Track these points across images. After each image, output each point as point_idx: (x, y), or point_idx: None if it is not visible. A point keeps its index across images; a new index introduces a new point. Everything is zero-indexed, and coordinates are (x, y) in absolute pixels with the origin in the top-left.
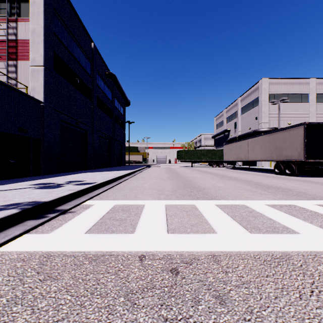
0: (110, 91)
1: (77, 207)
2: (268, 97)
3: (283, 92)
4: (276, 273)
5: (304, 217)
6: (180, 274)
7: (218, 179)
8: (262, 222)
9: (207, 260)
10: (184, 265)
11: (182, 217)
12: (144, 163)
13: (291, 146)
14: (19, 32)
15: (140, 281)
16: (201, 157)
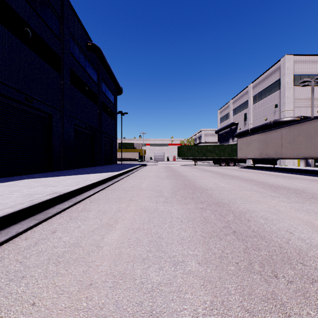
0: (94, 70)
1: None
2: (293, 79)
3: (312, 73)
4: None
5: None
6: None
7: (281, 198)
8: None
9: None
10: None
11: None
12: (140, 160)
13: None
14: None
15: None
16: (206, 154)
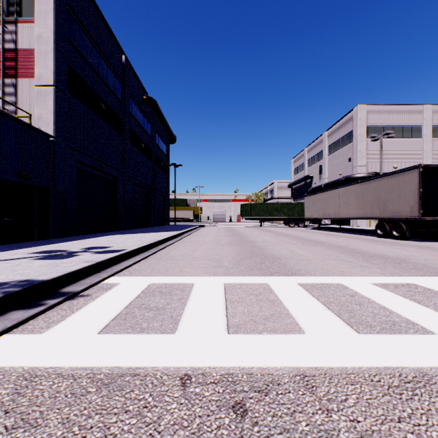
0: (148, 123)
1: (93, 288)
2: (366, 131)
3: (387, 124)
4: (414, 414)
5: (435, 304)
6: (249, 415)
7: (298, 245)
8: (372, 313)
9: (294, 385)
10: (255, 395)
11: (250, 304)
12: (196, 221)
13: (401, 198)
14: (20, 38)
15: (179, 430)
16: (273, 213)
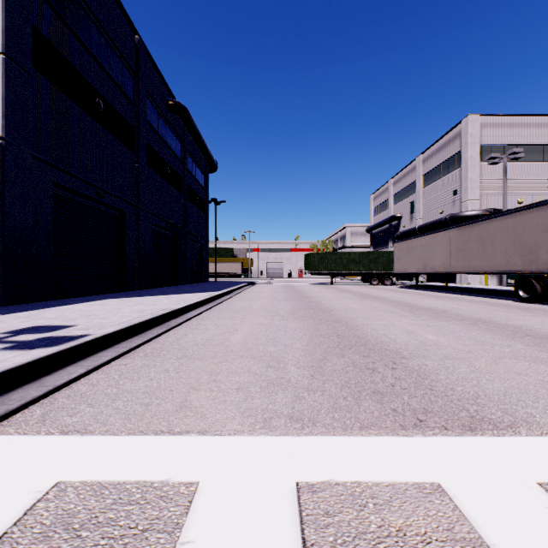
0: (177, 140)
1: None
2: (480, 152)
3: (509, 142)
4: None
5: None
6: None
7: (409, 317)
8: None
9: None
10: None
11: None
12: (245, 277)
13: None
14: None
15: None
16: (349, 266)
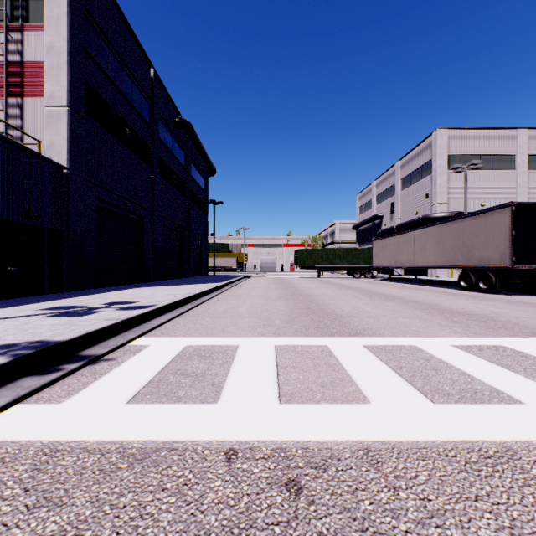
0: (182, 151)
1: (119, 351)
2: (448, 161)
3: (473, 152)
4: (493, 492)
5: (525, 369)
6: (304, 493)
7: (364, 299)
8: (450, 380)
9: (356, 460)
10: (312, 472)
11: (306, 369)
12: (240, 271)
13: (489, 243)
14: (27, 48)
15: (225, 510)
16: (334, 261)
